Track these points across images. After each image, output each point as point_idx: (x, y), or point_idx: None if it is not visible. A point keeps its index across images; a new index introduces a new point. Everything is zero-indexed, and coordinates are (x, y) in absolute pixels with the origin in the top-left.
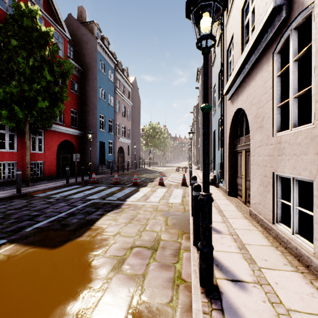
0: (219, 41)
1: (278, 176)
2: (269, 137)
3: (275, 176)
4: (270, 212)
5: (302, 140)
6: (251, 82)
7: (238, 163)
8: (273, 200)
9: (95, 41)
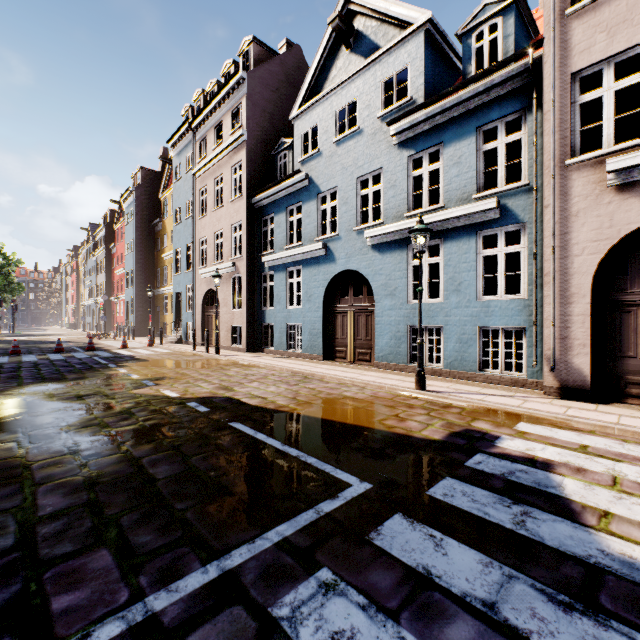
0: (189, 219)
1: (233, 326)
2: (230, 310)
3: (232, 326)
4: (230, 341)
5: (240, 314)
6: (221, 280)
7: (209, 323)
8: (231, 336)
9: None
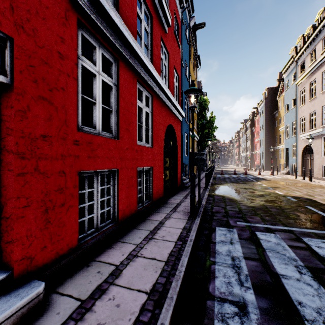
0: (293, 109)
1: (323, 166)
2: (320, 157)
3: (322, 166)
4: (321, 175)
5: None
6: (314, 139)
7: (306, 164)
8: (322, 172)
9: (202, 93)
